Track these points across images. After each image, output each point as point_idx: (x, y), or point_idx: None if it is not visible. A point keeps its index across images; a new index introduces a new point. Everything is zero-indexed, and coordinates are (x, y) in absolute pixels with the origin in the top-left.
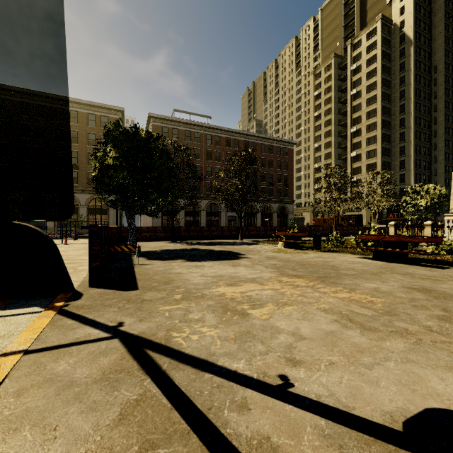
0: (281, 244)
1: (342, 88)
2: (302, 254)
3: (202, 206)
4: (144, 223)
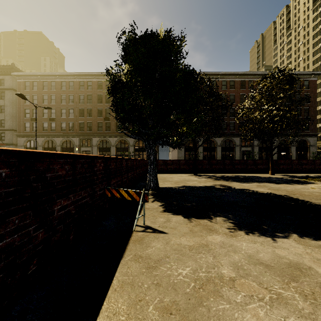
0: None
1: None
2: None
3: (217, 142)
4: (171, 157)
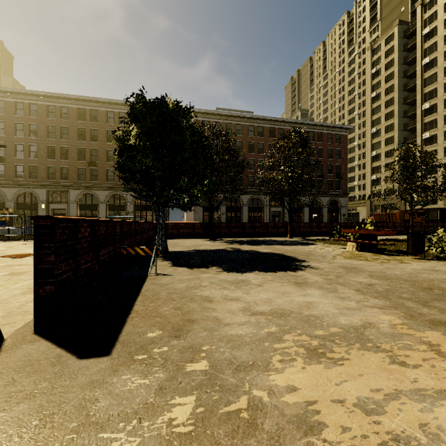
0: (351, 245)
1: (408, 60)
2: (397, 263)
3: (243, 201)
4: (187, 219)
